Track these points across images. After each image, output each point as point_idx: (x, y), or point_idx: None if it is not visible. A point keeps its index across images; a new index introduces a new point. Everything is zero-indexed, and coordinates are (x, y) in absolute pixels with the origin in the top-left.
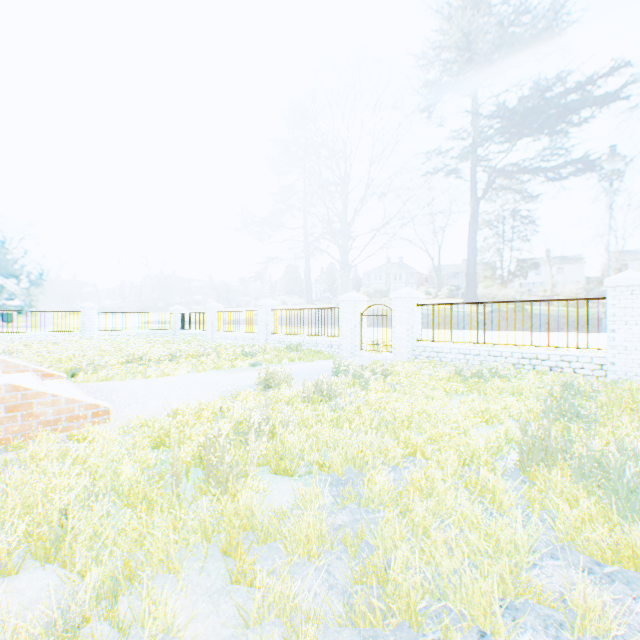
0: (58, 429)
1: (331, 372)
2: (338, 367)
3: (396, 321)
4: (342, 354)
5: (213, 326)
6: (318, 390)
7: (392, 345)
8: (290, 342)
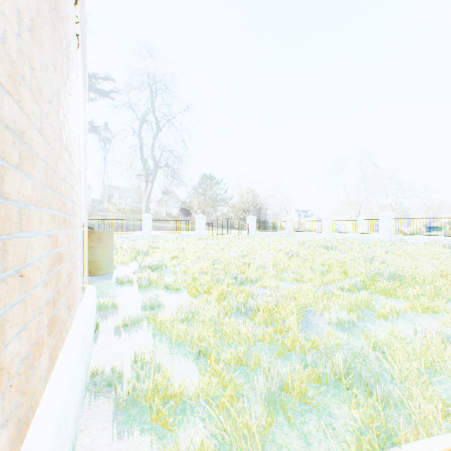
0: None
1: None
2: None
3: None
4: None
5: None
6: None
7: None
8: None
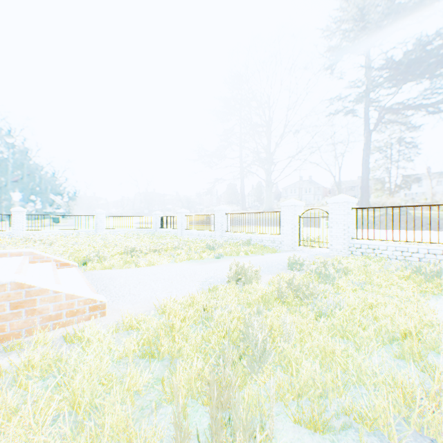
0: (59, 323)
1: (285, 265)
2: (293, 262)
3: (333, 222)
4: (283, 248)
5: (182, 226)
6: (291, 288)
7: (329, 242)
8: (240, 238)
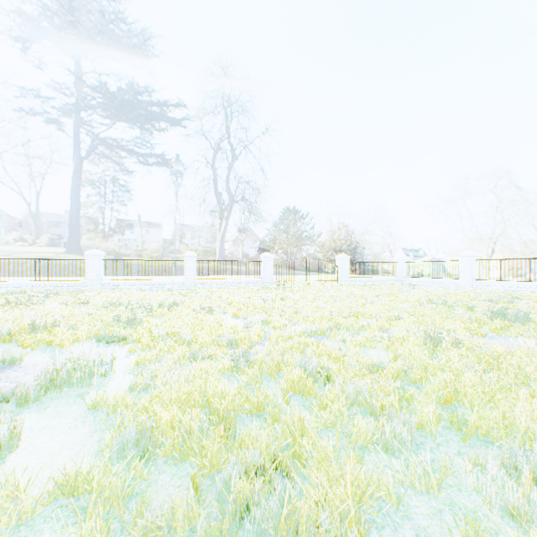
0: None
1: None
2: None
3: None
4: None
5: None
6: None
7: None
8: None
